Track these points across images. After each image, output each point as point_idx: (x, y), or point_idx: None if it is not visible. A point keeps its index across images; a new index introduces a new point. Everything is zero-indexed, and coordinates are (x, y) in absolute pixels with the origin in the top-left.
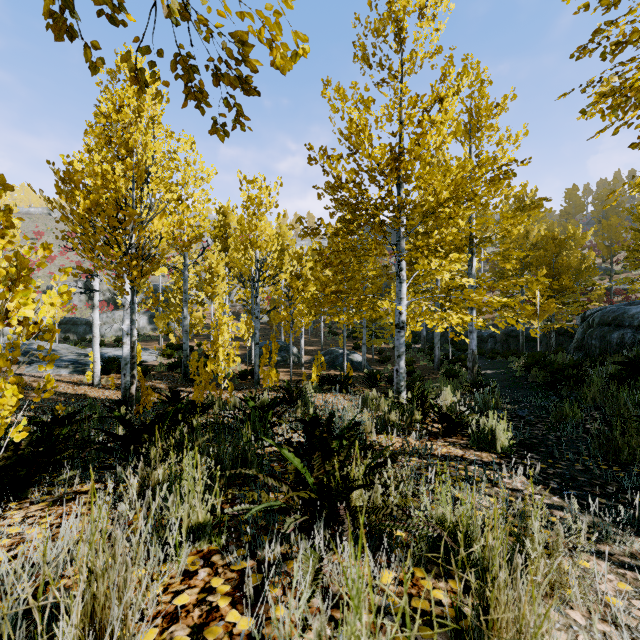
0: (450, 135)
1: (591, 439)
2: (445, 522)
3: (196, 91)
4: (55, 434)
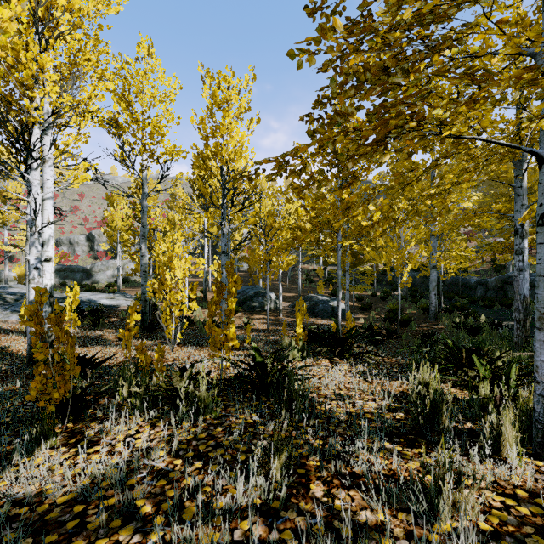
0: None
1: None
2: None
3: None
4: None
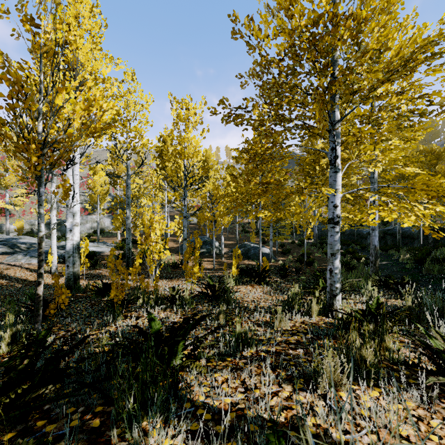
0: None
1: None
2: None
3: None
4: None
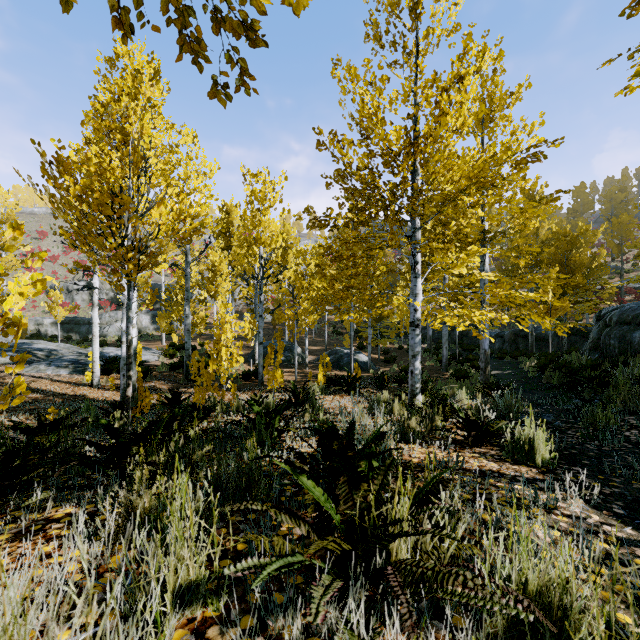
0: (470, 117)
1: (636, 449)
2: (526, 583)
3: (192, 41)
4: (41, 441)
